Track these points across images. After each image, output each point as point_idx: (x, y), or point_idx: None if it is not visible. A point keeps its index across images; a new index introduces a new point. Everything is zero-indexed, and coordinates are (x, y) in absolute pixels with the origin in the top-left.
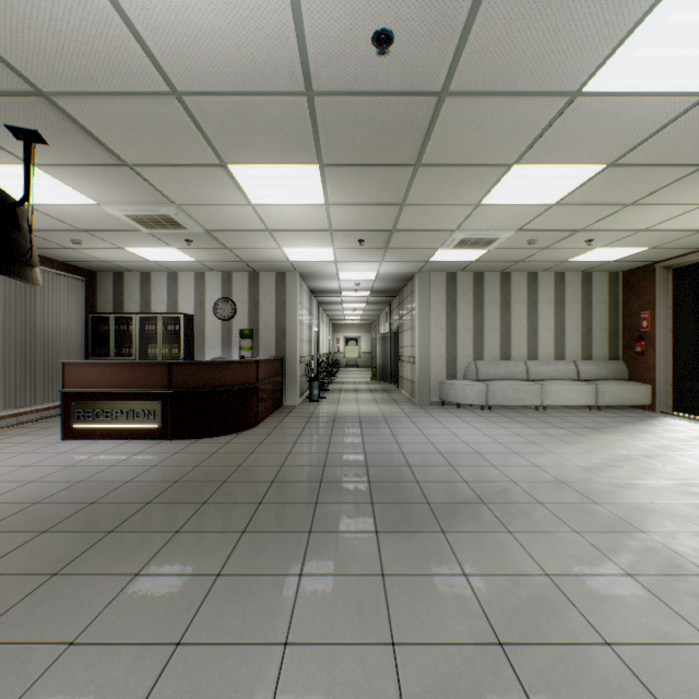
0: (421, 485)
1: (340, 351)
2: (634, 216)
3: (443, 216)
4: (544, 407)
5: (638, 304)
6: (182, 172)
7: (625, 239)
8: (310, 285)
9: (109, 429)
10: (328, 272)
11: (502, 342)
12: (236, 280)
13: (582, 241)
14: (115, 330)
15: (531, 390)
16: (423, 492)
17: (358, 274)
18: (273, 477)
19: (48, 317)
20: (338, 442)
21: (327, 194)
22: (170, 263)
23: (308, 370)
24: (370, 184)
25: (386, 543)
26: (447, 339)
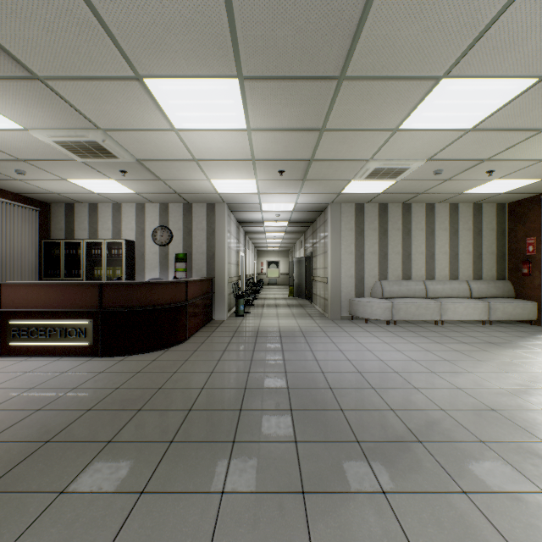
0: (346, 415)
1: (263, 272)
2: (541, 144)
3: (360, 144)
4: (442, 322)
5: (524, 231)
6: (98, 87)
7: (523, 170)
8: (237, 216)
9: (43, 347)
10: (252, 204)
11: (404, 264)
12: (172, 210)
13: (483, 172)
14: (65, 254)
15: (431, 307)
16: (349, 424)
17: (278, 206)
18: (191, 404)
19: (2, 242)
20: (259, 359)
21: (248, 118)
22: (113, 195)
23: (235, 289)
24: (292, 103)
25: (316, 514)
26: (355, 262)
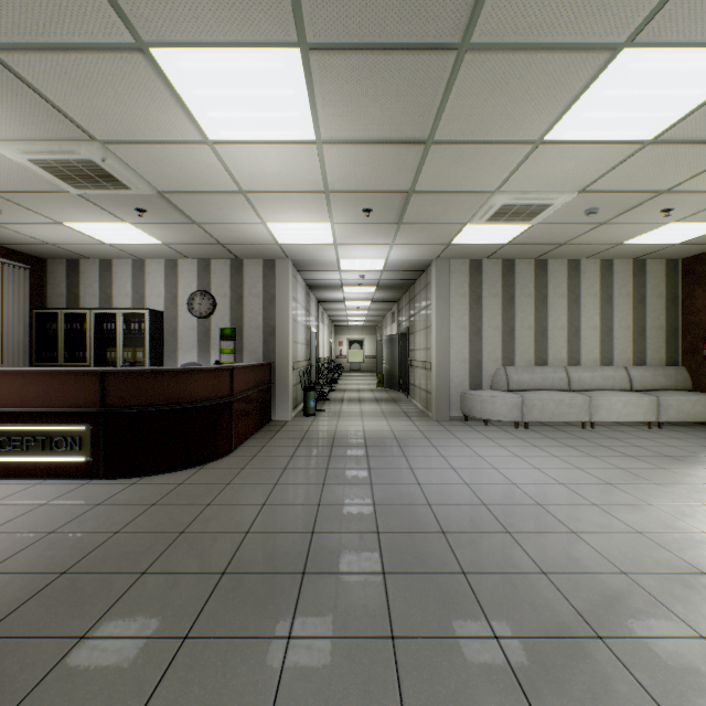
0: (471, 583)
1: (342, 354)
2: None
3: (484, 166)
4: (593, 425)
5: (705, 297)
6: (80, 65)
7: None
8: (307, 278)
9: (19, 464)
10: (326, 260)
11: (537, 344)
12: (215, 269)
13: (657, 212)
14: (66, 329)
15: (577, 403)
16: (479, 602)
17: (363, 263)
18: (227, 562)
19: None
20: (335, 483)
21: (317, 121)
22: (131, 247)
23: (304, 377)
24: (384, 95)
25: None
26: (470, 340)
